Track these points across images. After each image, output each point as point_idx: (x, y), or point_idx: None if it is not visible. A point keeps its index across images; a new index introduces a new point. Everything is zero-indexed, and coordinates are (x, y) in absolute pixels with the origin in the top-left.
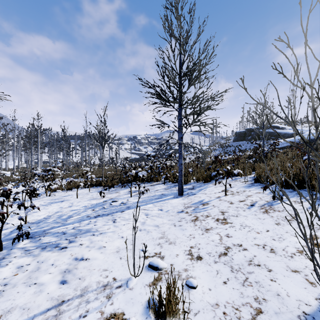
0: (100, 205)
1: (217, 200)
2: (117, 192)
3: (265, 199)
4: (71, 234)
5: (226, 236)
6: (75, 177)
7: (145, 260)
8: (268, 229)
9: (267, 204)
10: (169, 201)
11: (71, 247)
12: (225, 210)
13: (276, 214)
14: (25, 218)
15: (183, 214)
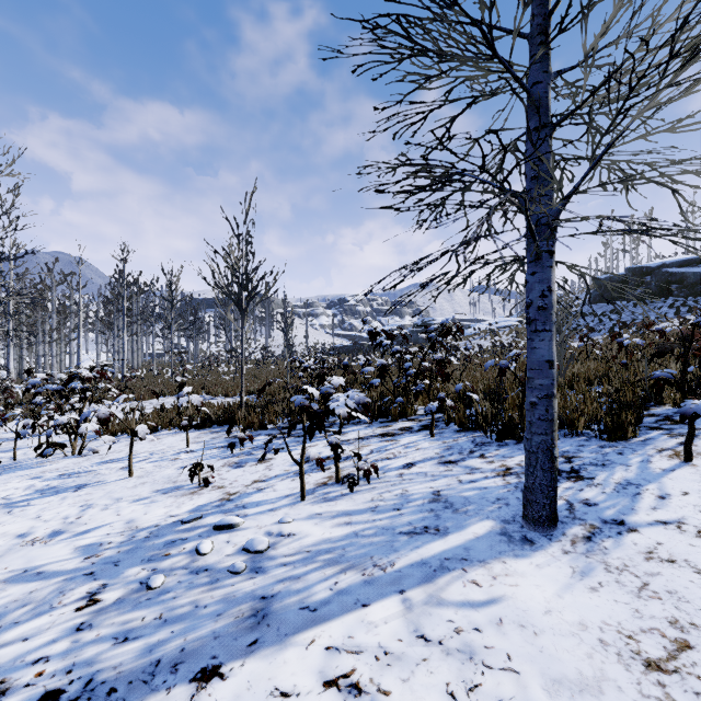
0: (155, 549)
1: None
2: (263, 461)
3: None
4: None
5: None
6: (191, 392)
7: None
8: None
9: None
10: (499, 579)
11: None
12: None
13: None
14: None
15: None
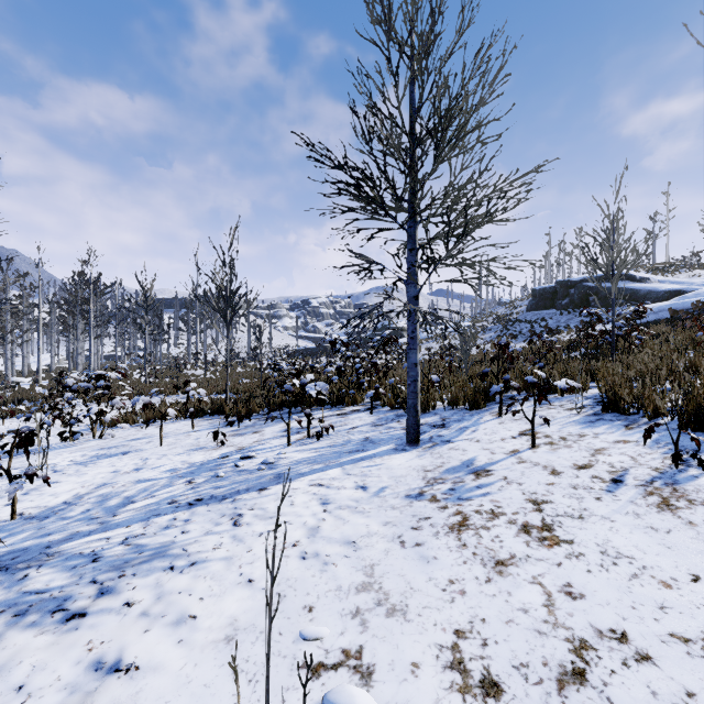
0: (211, 467)
1: (513, 462)
2: (257, 432)
3: (649, 462)
4: (113, 562)
5: (564, 594)
6: (168, 392)
7: (312, 682)
8: (696, 571)
9: (660, 480)
10: (385, 460)
11: (99, 613)
12: (541, 494)
13: (701, 514)
14: (11, 506)
15: (423, 503)
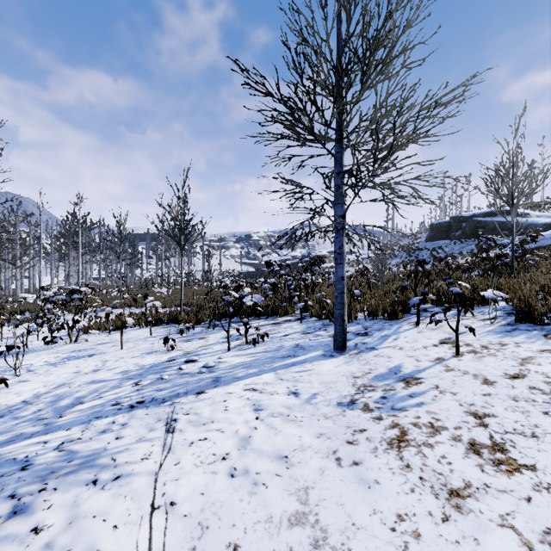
0: (158, 370)
1: (441, 370)
2: (202, 338)
3: None
4: (40, 471)
5: (550, 547)
6: (137, 305)
7: None
8: None
9: None
10: (315, 365)
11: (1, 541)
12: (480, 406)
13: None
14: None
15: (356, 413)
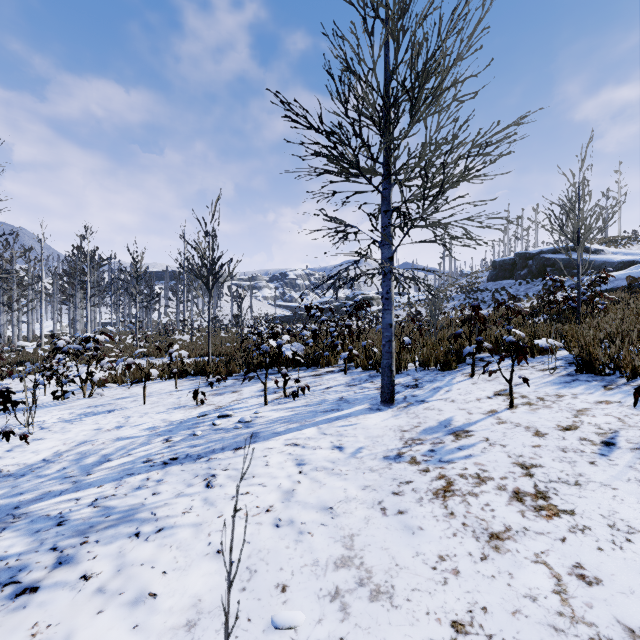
0: (189, 425)
1: (493, 423)
2: (235, 392)
3: (639, 423)
4: (78, 526)
5: (576, 578)
6: (157, 355)
7: None
8: None
9: None
10: (360, 419)
11: (52, 587)
12: (528, 457)
13: None
14: None
15: (403, 466)
